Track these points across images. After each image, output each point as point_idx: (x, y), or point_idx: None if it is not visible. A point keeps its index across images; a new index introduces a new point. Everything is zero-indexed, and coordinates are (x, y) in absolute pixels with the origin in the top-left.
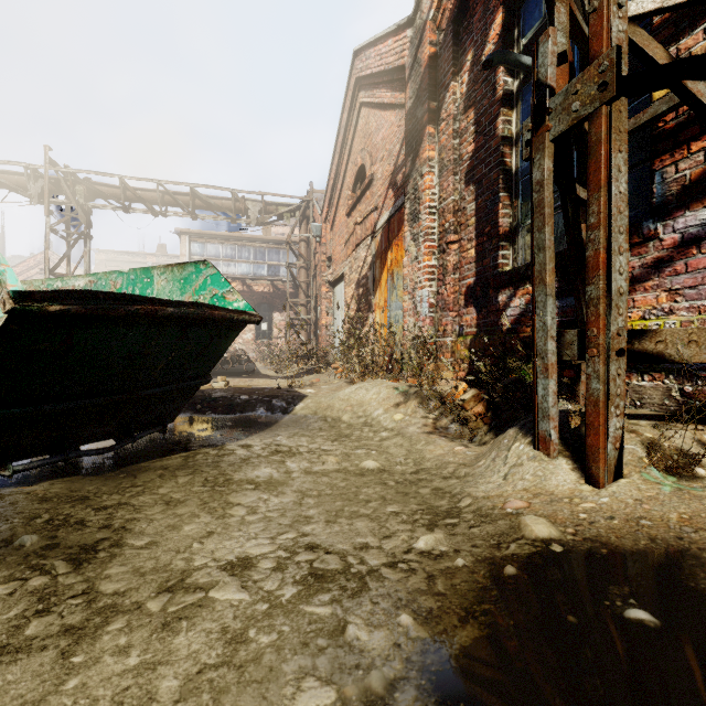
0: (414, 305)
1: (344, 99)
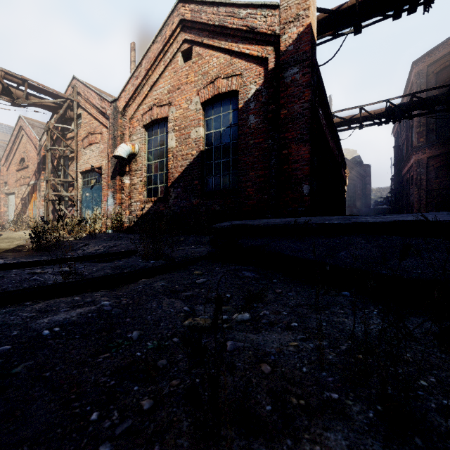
0: (39, 212)
1: (15, 126)
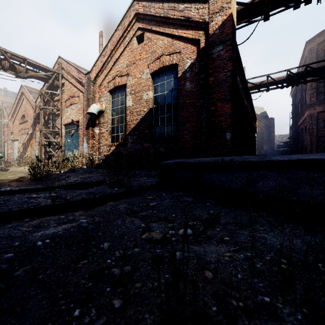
0: (35, 153)
1: (18, 92)
